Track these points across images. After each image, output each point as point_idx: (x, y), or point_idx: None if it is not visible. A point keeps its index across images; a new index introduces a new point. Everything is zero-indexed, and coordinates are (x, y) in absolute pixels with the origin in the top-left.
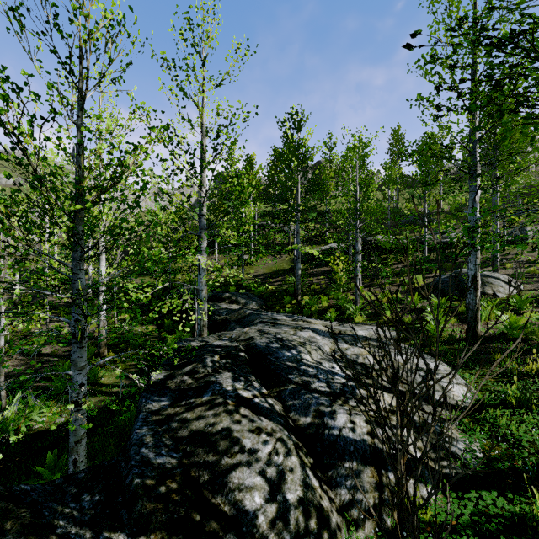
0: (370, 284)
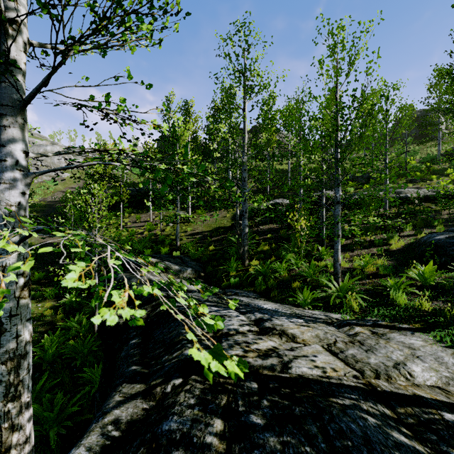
0: (330, 244)
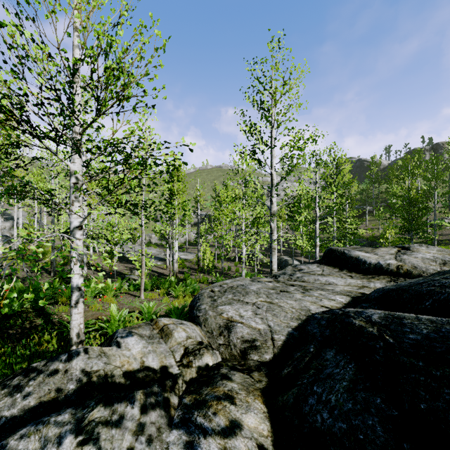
0: None
